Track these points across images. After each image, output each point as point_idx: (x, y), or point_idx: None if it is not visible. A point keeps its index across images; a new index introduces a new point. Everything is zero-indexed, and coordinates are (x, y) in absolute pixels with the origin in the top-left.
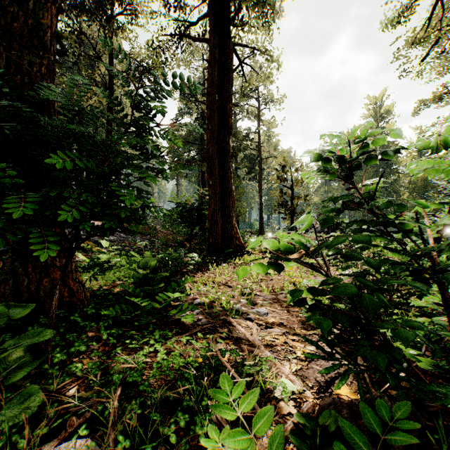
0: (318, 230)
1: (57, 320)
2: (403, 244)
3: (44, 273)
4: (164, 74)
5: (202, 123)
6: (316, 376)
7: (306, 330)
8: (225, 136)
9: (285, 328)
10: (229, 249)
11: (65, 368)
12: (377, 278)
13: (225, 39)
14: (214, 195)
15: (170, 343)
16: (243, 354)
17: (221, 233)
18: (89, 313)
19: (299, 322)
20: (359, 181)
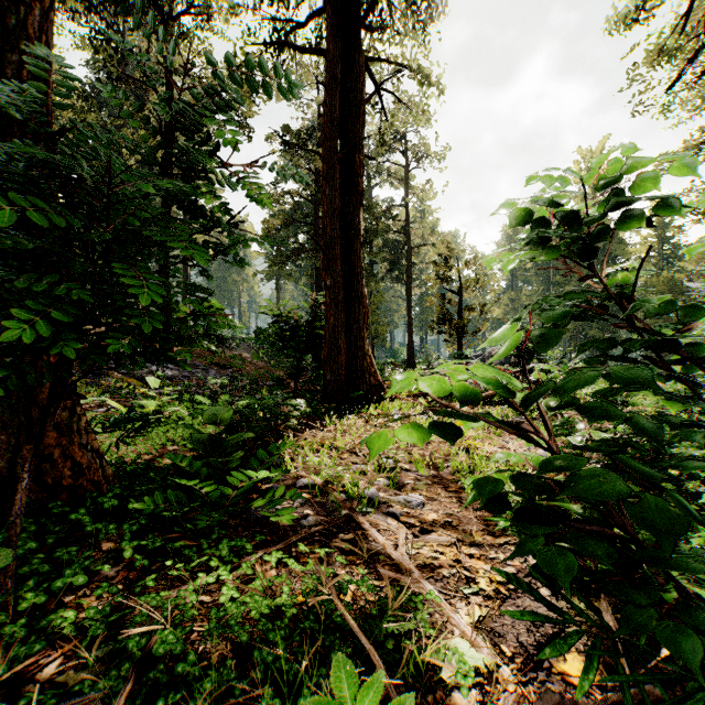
0: (501, 361)
1: (48, 520)
2: (698, 385)
3: (26, 436)
4: (231, 65)
5: (317, 190)
6: (518, 632)
7: (493, 535)
8: (352, 208)
9: (455, 532)
10: (359, 392)
11: (40, 620)
12: (646, 452)
13: (352, 49)
14: (335, 302)
15: (247, 566)
16: (381, 584)
17: (345, 364)
18: (106, 508)
19: (479, 520)
20: (565, 284)
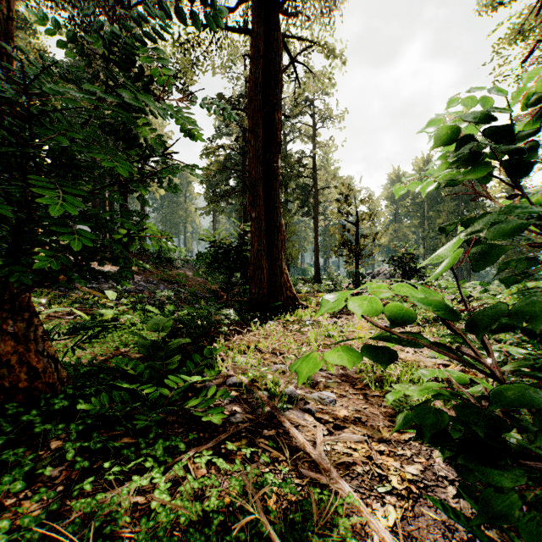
0: (387, 278)
1: (3, 420)
2: None
3: None
4: None
5: (244, 144)
6: (434, 537)
7: (398, 431)
8: (272, 155)
9: (364, 428)
10: (278, 302)
11: None
12: None
13: (272, 29)
14: (258, 231)
15: (179, 467)
16: (302, 482)
17: (267, 280)
18: (57, 409)
19: (384, 416)
20: (437, 217)
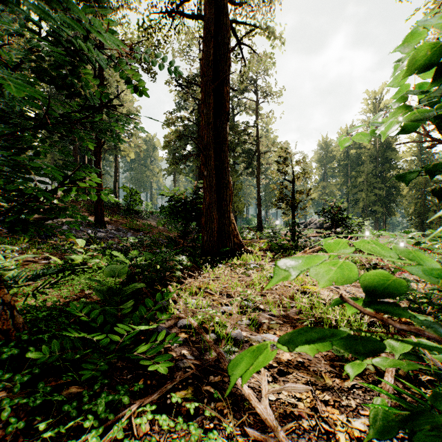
0: (317, 226)
1: None
2: None
3: None
4: None
5: (199, 116)
6: None
7: (341, 378)
8: (221, 123)
9: (307, 374)
10: (226, 248)
11: None
12: None
13: (222, 15)
14: (210, 187)
15: (118, 429)
16: (247, 440)
17: (217, 229)
18: (5, 358)
19: (325, 360)
20: (358, 177)
